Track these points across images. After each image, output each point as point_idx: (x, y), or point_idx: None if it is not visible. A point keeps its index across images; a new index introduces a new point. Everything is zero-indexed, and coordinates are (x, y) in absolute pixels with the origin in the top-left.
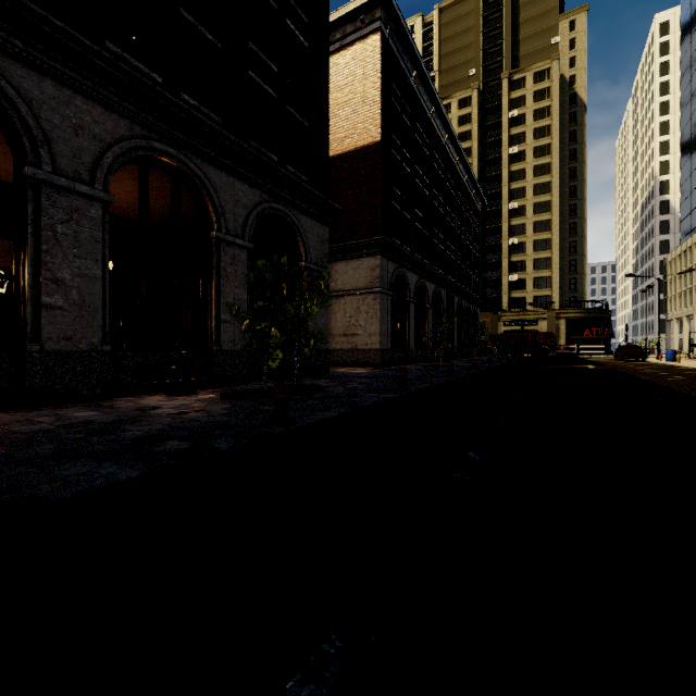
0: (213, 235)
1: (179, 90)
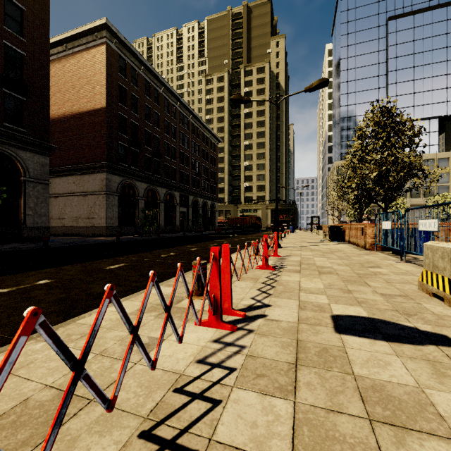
0: None
1: None
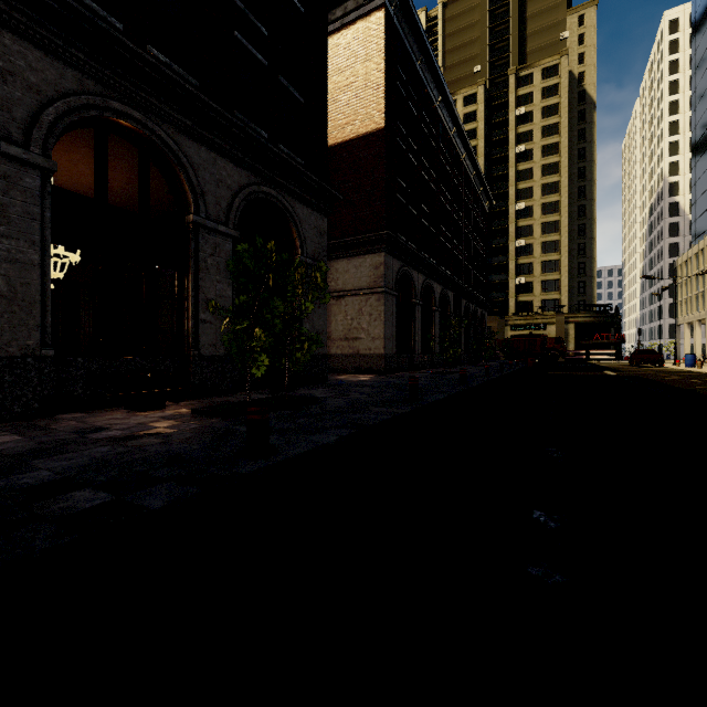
0: (190, 219)
1: (146, 43)
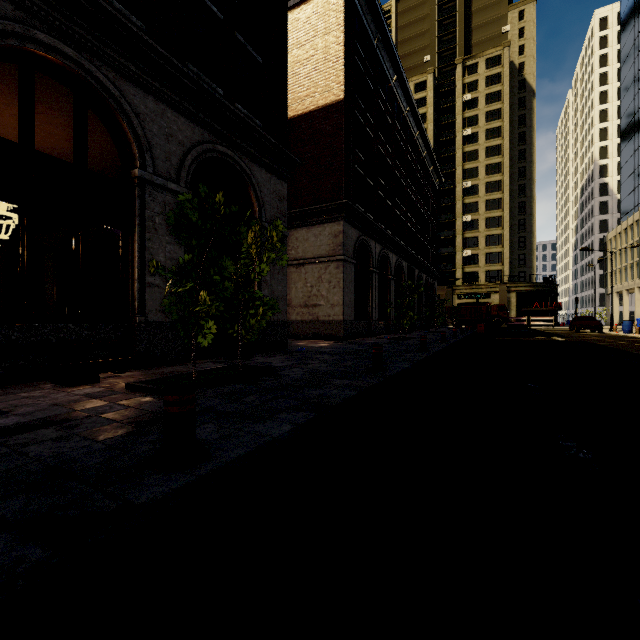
0: (135, 174)
1: None
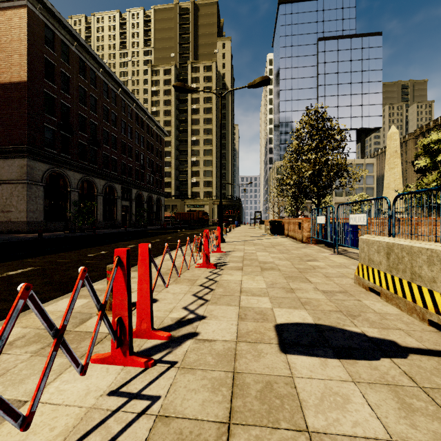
0: None
1: None
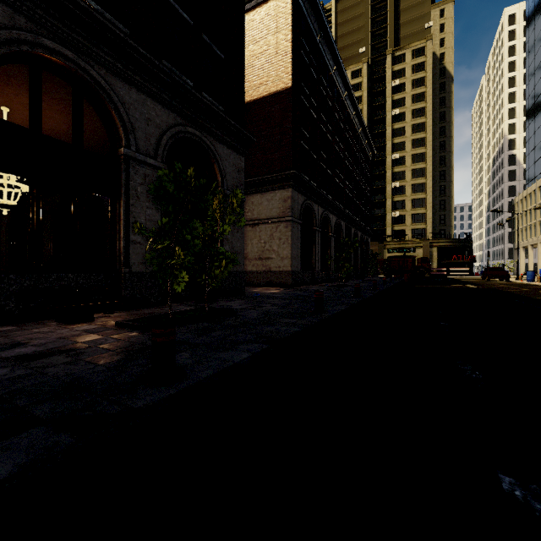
0: (121, 152)
1: None
